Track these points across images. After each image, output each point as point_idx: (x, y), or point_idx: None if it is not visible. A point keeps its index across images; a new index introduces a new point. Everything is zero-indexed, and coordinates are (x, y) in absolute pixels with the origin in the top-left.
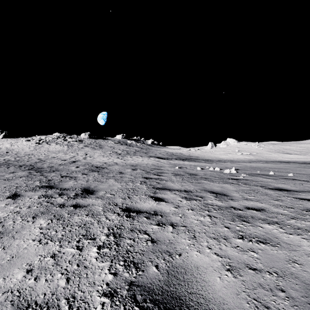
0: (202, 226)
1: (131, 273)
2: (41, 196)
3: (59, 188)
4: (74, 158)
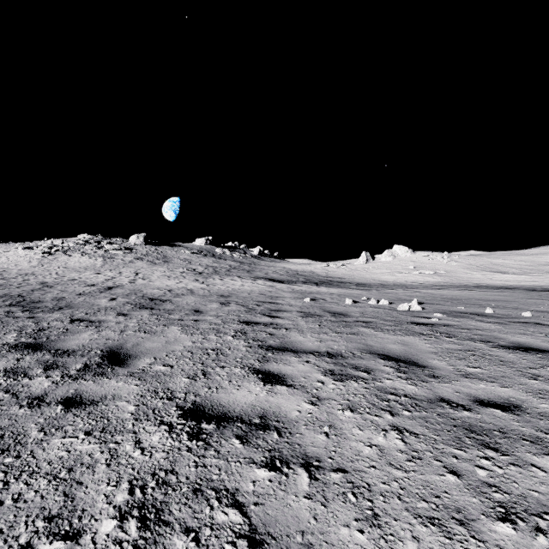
0: (387, 468)
1: None
2: None
3: (53, 349)
4: (112, 280)
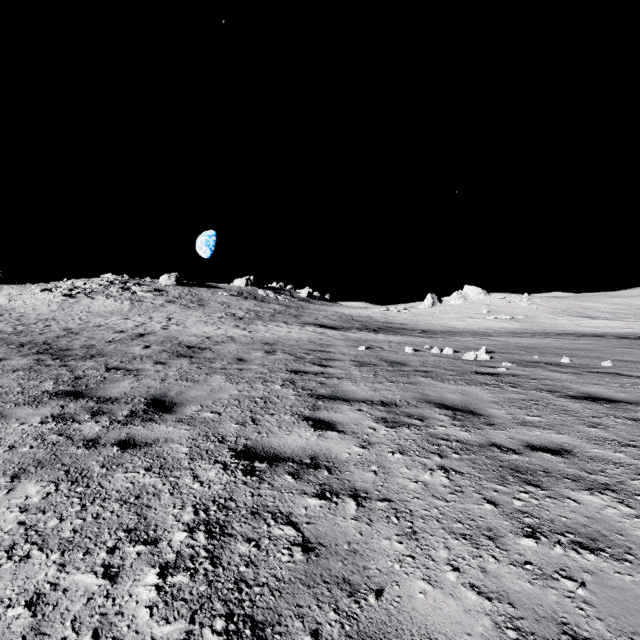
0: (430, 499)
1: None
2: (49, 419)
3: (95, 397)
4: (143, 327)
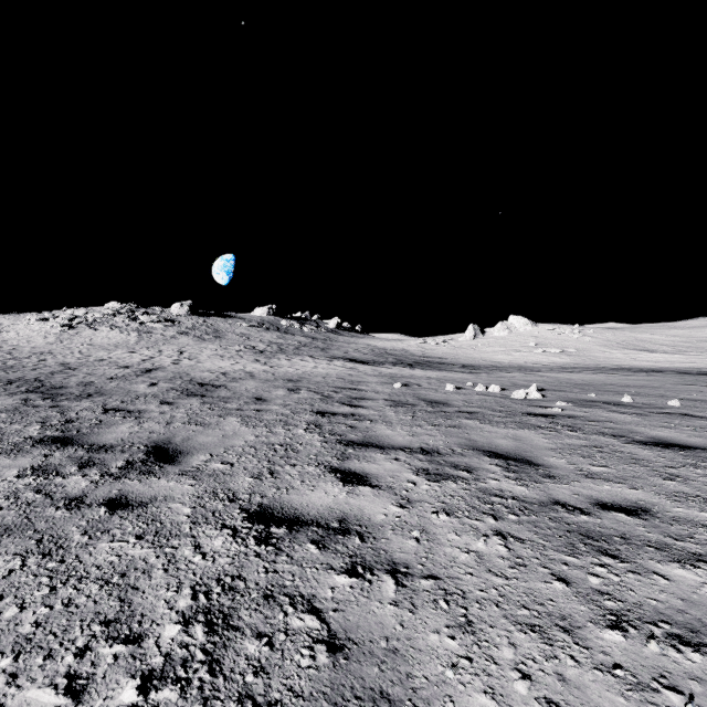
0: (486, 575)
1: None
2: (27, 472)
3: (87, 444)
4: (150, 361)
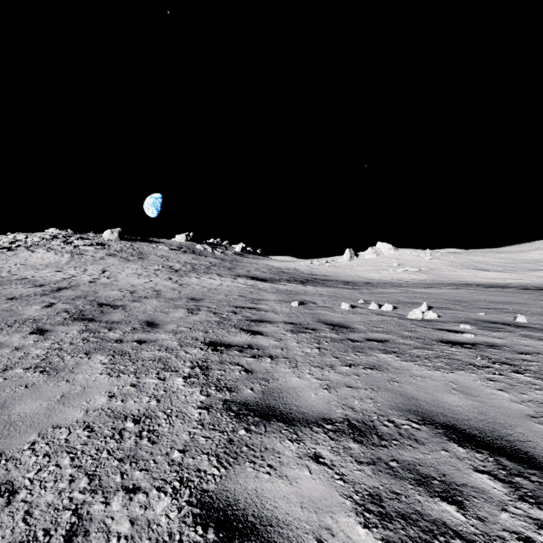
0: None
1: None
2: None
3: None
4: (69, 280)
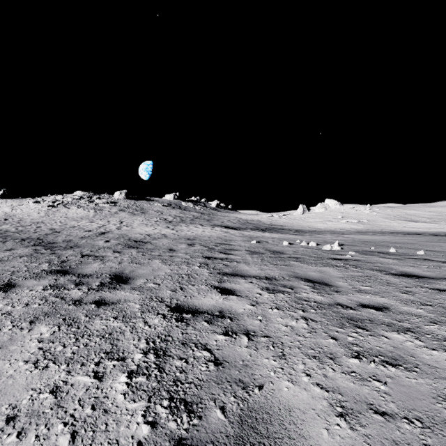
0: (295, 336)
1: (181, 423)
2: (48, 287)
3: (76, 273)
4: (103, 227)
